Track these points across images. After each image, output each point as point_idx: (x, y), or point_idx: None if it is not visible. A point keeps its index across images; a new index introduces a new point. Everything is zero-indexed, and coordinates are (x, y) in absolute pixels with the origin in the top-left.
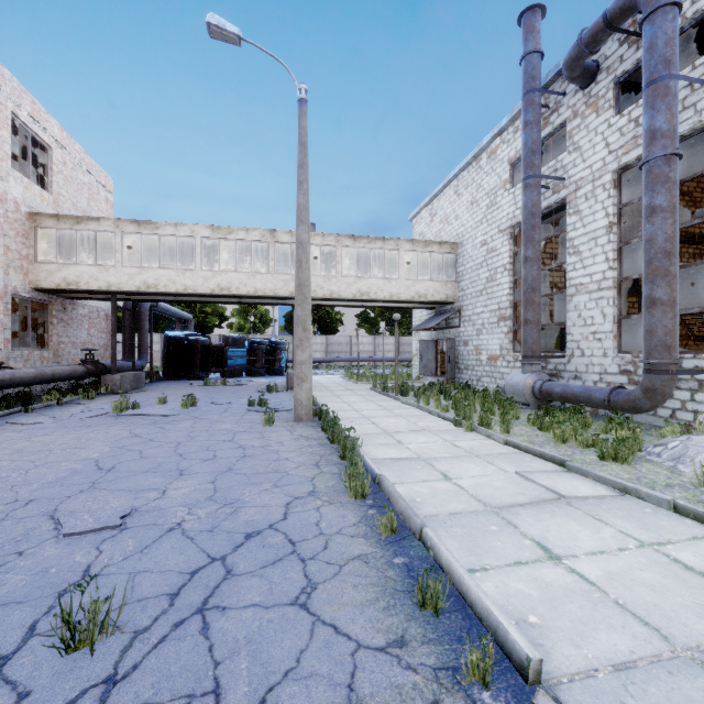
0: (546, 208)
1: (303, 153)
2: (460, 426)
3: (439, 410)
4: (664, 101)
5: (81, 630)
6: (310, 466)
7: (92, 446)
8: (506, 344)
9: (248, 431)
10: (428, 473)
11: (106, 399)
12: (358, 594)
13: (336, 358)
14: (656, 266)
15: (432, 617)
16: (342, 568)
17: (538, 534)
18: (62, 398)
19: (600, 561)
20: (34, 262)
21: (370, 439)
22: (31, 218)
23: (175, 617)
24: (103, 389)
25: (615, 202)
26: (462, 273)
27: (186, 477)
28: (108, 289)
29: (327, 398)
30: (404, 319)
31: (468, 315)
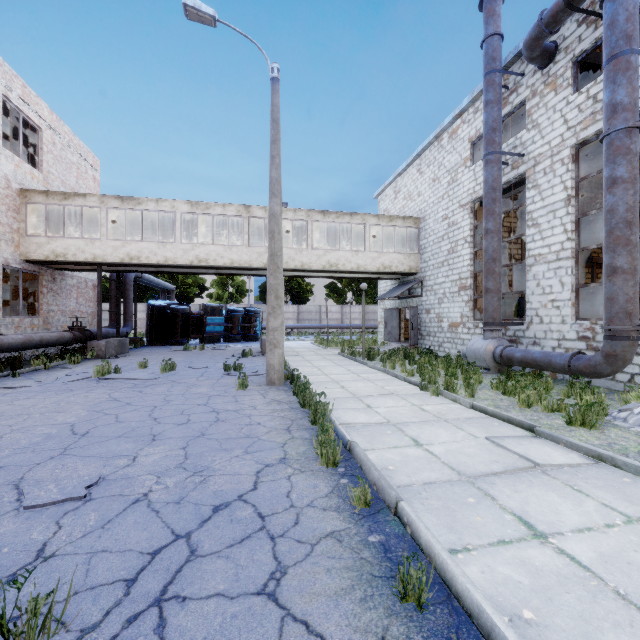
0: (505, 183)
1: (275, 129)
2: (426, 390)
3: (405, 375)
4: (626, 75)
5: (17, 633)
6: (282, 431)
7: (71, 409)
8: (467, 312)
9: (222, 395)
10: (398, 439)
11: (91, 364)
12: (331, 581)
13: (306, 325)
14: (617, 236)
15: (415, 612)
16: (314, 547)
17: (518, 507)
18: (49, 363)
19: (589, 540)
20: (25, 235)
21: (339, 403)
22: (21, 194)
23: (129, 611)
24: (89, 354)
25: (573, 176)
26: (424, 246)
27: (158, 443)
28: (94, 261)
29: (298, 363)
30: (369, 289)
31: (430, 285)
